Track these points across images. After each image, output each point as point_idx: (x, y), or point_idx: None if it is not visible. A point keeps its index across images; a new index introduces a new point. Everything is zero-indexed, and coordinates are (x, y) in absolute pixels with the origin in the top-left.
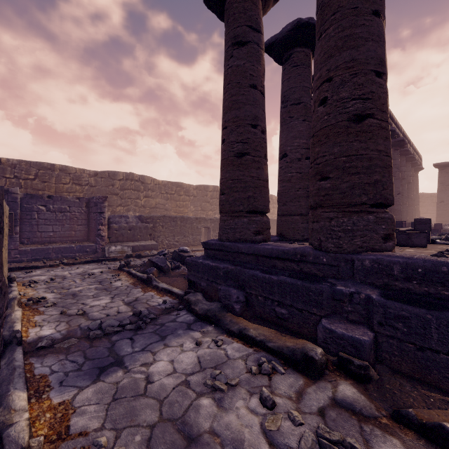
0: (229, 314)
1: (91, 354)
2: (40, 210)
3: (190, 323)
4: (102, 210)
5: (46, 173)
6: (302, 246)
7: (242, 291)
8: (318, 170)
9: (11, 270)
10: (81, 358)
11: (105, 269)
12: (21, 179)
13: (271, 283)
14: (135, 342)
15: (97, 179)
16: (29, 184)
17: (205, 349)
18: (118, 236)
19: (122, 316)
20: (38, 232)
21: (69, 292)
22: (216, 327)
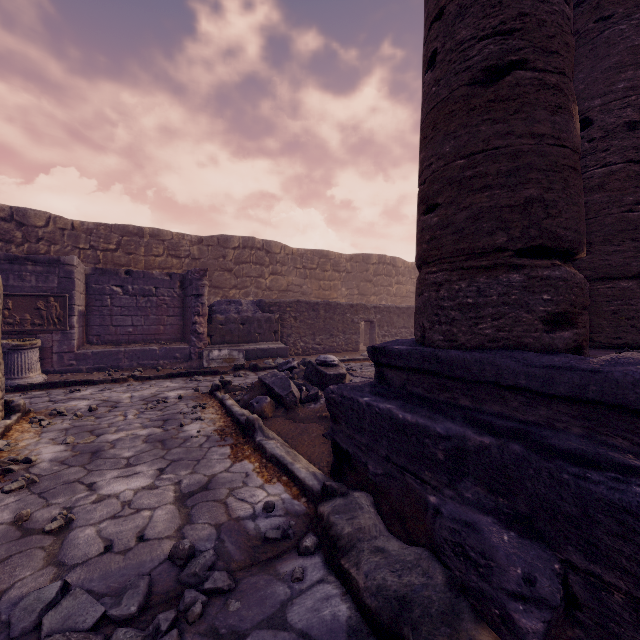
0: None
1: None
2: (114, 292)
3: None
4: (200, 291)
5: (132, 241)
6: None
7: (537, 545)
8: None
9: (53, 386)
10: None
11: (190, 392)
12: (99, 250)
13: None
14: None
15: (201, 249)
16: (110, 257)
17: None
18: (224, 334)
19: (140, 557)
20: (112, 326)
21: (93, 444)
22: None
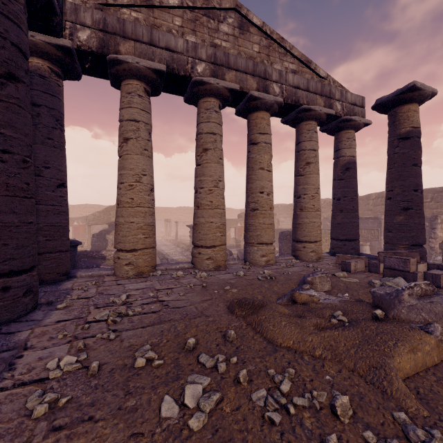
0: None
1: None
2: None
3: None
4: (433, 226)
5: (438, 195)
6: None
7: None
8: None
9: None
10: None
11: None
12: None
13: None
14: None
15: None
16: (427, 205)
17: None
18: None
19: None
20: None
21: None
22: None
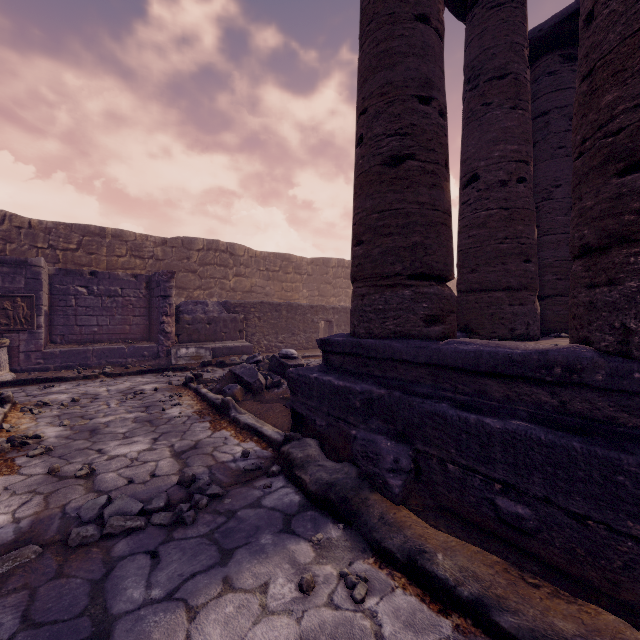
0: (377, 497)
1: (44, 604)
2: (79, 293)
3: (290, 514)
4: (167, 292)
5: (93, 241)
6: (560, 346)
7: (404, 445)
8: (613, 148)
9: (25, 383)
10: (14, 620)
11: (164, 385)
12: (58, 249)
13: (485, 436)
14: (159, 564)
15: (165, 250)
16: (70, 256)
17: (323, 610)
18: (191, 333)
19: (157, 484)
20: (76, 326)
21: (89, 425)
22: (348, 531)
